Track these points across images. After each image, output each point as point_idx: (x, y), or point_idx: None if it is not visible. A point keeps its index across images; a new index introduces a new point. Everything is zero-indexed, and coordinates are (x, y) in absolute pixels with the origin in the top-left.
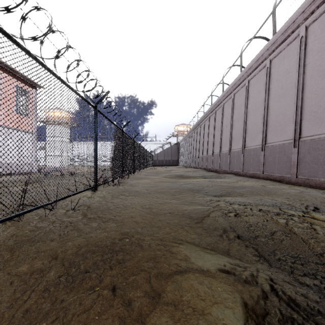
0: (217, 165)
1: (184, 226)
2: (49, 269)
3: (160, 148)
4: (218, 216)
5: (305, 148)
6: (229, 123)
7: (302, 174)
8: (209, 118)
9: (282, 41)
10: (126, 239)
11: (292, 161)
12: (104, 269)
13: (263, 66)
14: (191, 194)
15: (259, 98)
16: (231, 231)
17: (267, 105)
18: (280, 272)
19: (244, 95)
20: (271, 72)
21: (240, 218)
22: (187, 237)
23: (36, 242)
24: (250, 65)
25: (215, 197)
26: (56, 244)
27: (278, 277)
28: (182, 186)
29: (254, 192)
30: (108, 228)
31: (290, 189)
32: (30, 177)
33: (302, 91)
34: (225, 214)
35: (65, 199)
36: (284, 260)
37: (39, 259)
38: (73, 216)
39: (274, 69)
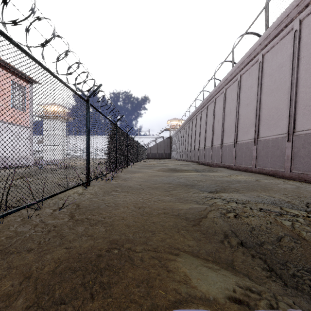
0: (209, 159)
1: (180, 230)
2: (18, 294)
3: (153, 141)
4: (217, 217)
5: (299, 142)
6: (221, 118)
7: (297, 169)
8: (201, 113)
9: (275, 35)
10: (115, 251)
11: (286, 156)
12: (83, 300)
13: (256, 61)
14: (185, 190)
15: (251, 93)
16: (233, 236)
17: (260, 99)
18: (300, 295)
19: (236, 90)
20: (263, 67)
21: (241, 219)
22: (184, 244)
23: (10, 254)
24: (242, 60)
25: (210, 194)
26: (32, 256)
27: (302, 307)
28: (176, 181)
29: (250, 187)
30: (95, 234)
31: (285, 184)
32: (24, 171)
33: (296, 85)
34: (224, 214)
35: (54, 196)
36: (300, 277)
37: (8, 279)
38: (59, 217)
39: (267, 64)
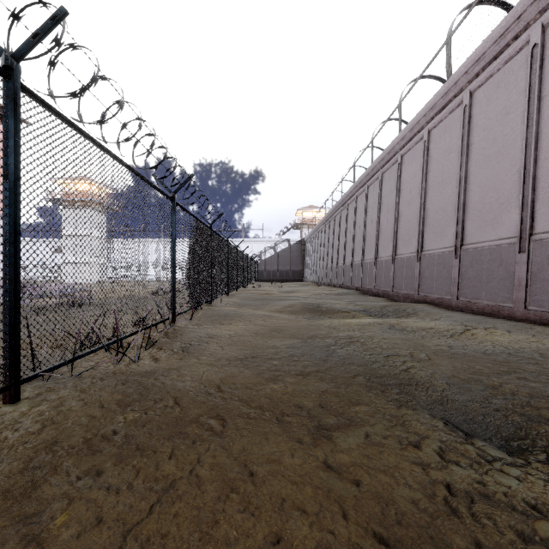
0: (387, 283)
1: None
2: None
3: (270, 249)
4: None
5: None
6: (417, 195)
7: None
8: (367, 189)
9: None
10: None
11: None
12: None
13: (519, 48)
14: (395, 426)
15: (506, 127)
16: None
17: (536, 138)
18: None
19: (458, 128)
20: (546, 56)
21: None
22: None
23: None
24: (478, 52)
25: (548, 484)
26: None
27: None
28: (336, 358)
29: None
30: None
31: None
32: None
33: None
34: None
35: None
36: None
37: None
38: None
39: None
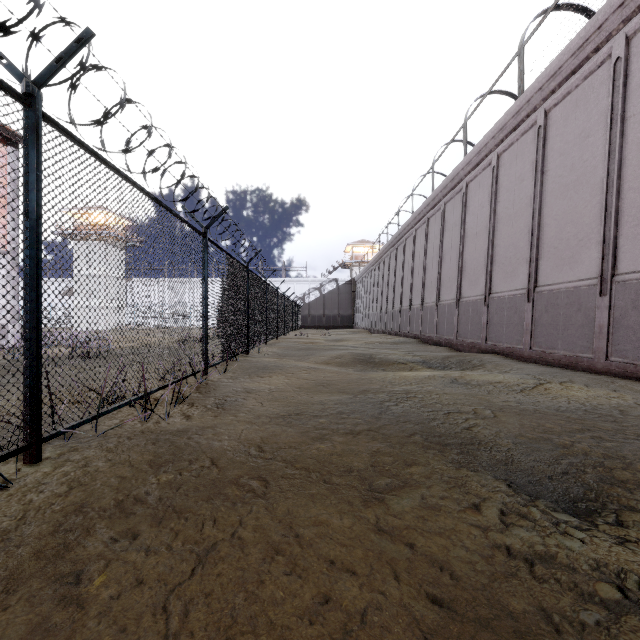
0: (450, 331)
1: None
2: None
3: (315, 290)
4: None
5: None
6: (485, 228)
7: None
8: (427, 222)
9: None
10: None
11: None
12: None
13: (600, 62)
14: (454, 488)
15: (586, 152)
16: None
17: (619, 165)
18: None
19: (531, 153)
20: (631, 71)
21: None
22: None
23: None
24: (553, 66)
25: (613, 546)
26: None
27: None
28: (390, 416)
29: None
30: None
31: None
32: None
33: None
34: None
35: None
36: None
37: None
38: None
39: None
